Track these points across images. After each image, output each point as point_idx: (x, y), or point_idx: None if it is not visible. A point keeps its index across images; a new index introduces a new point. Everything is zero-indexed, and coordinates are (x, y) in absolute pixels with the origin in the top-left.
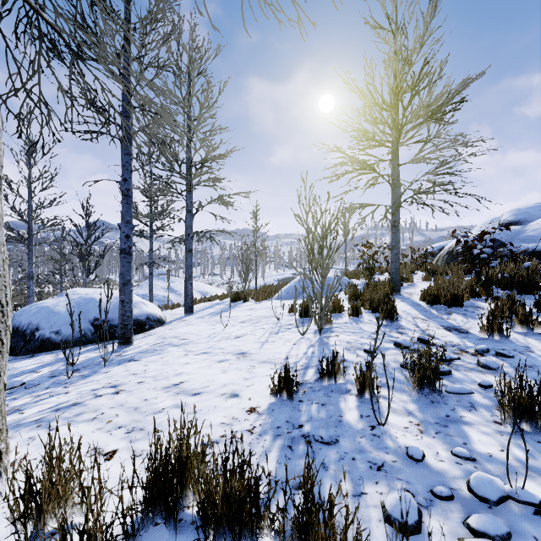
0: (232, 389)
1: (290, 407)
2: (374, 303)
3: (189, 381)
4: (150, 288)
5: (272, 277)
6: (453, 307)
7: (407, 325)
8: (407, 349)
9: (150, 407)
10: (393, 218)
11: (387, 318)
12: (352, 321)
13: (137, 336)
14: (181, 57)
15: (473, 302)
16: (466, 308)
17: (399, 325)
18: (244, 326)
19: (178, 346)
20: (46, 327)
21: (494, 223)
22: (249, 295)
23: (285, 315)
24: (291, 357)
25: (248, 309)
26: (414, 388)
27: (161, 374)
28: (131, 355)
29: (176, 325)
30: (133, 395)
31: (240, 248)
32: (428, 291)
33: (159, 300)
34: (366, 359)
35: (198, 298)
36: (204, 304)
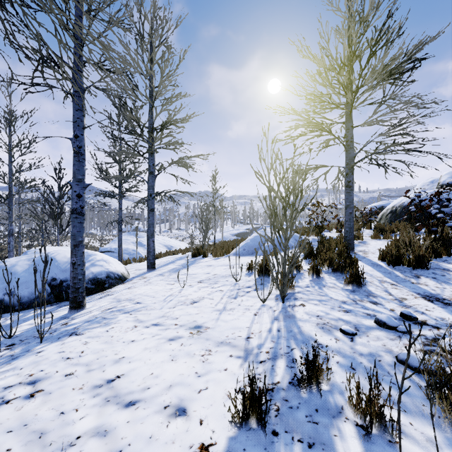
0: (178, 395)
1: (260, 448)
2: (335, 263)
3: (128, 375)
4: (120, 244)
5: (229, 232)
6: (418, 269)
7: (378, 292)
8: (395, 330)
9: (61, 430)
10: (347, 178)
11: (353, 282)
12: (313, 284)
13: (94, 296)
14: (143, 25)
15: (437, 263)
16: (433, 270)
17: (368, 292)
18: (202, 287)
19: (130, 313)
20: (0, 288)
21: (433, 184)
22: (208, 251)
23: (243, 275)
24: (253, 335)
25: (207, 266)
26: (444, 417)
27: (98, 359)
28: (76, 325)
29: (135, 284)
30: (49, 401)
31: (200, 207)
32: (386, 250)
33: (129, 253)
34: (347, 346)
35: (164, 252)
36: (168, 259)
